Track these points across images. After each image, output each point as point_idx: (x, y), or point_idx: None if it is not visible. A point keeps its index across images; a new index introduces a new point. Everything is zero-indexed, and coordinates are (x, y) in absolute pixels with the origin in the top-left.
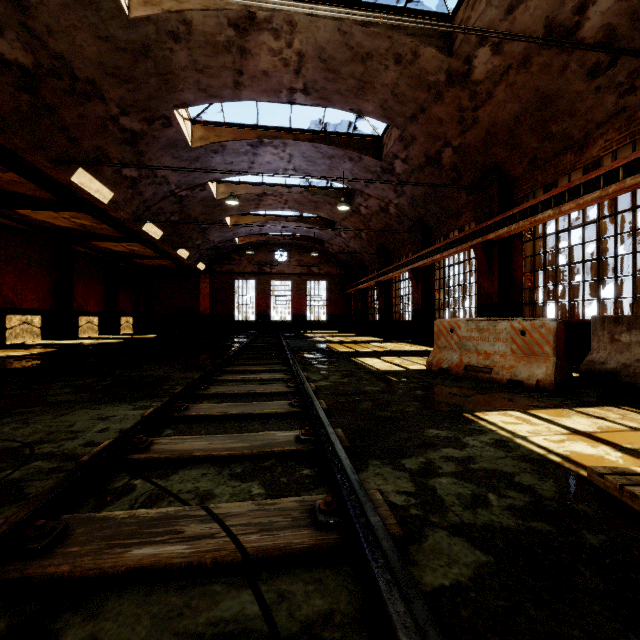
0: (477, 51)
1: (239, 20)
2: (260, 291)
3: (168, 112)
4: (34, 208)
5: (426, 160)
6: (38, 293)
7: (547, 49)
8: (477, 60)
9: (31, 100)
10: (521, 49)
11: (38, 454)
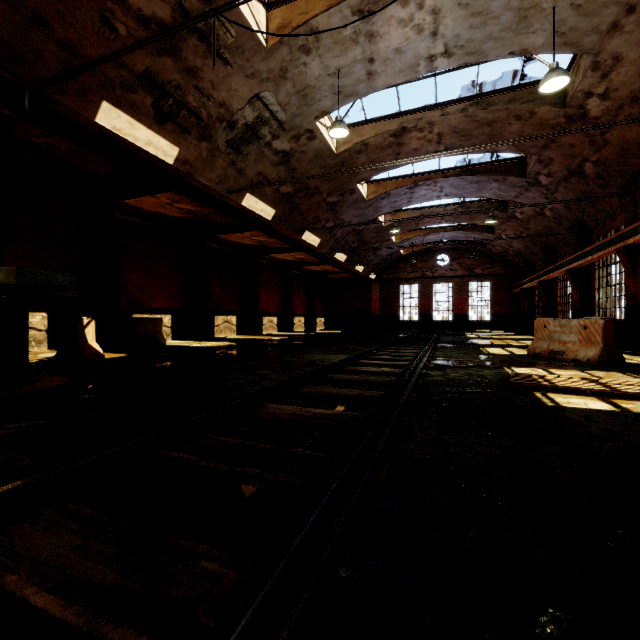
0: (586, 101)
1: (396, 132)
2: (422, 294)
3: (353, 186)
4: (278, 253)
5: (569, 173)
6: (275, 303)
7: None
8: (589, 106)
9: (290, 206)
10: (627, 94)
11: (325, 361)
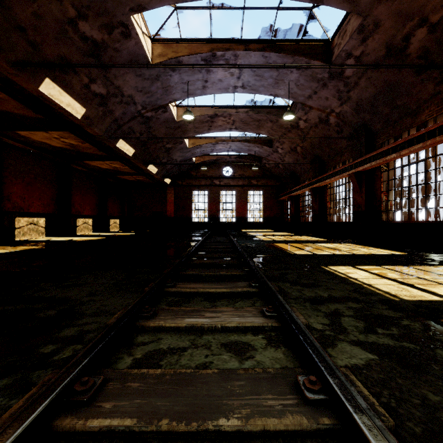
0: None
1: None
2: (211, 199)
3: (125, 18)
4: (29, 129)
5: (386, 52)
6: (43, 200)
7: None
8: None
9: None
10: None
11: None
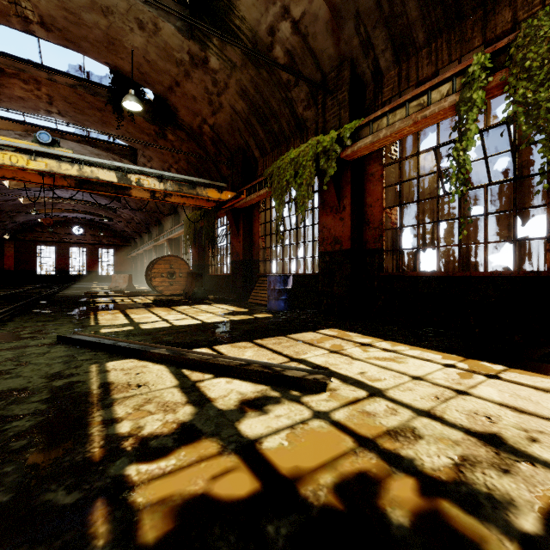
0: None
1: None
2: (60, 254)
3: None
4: None
5: (138, 208)
6: None
7: None
8: None
9: None
10: None
11: None
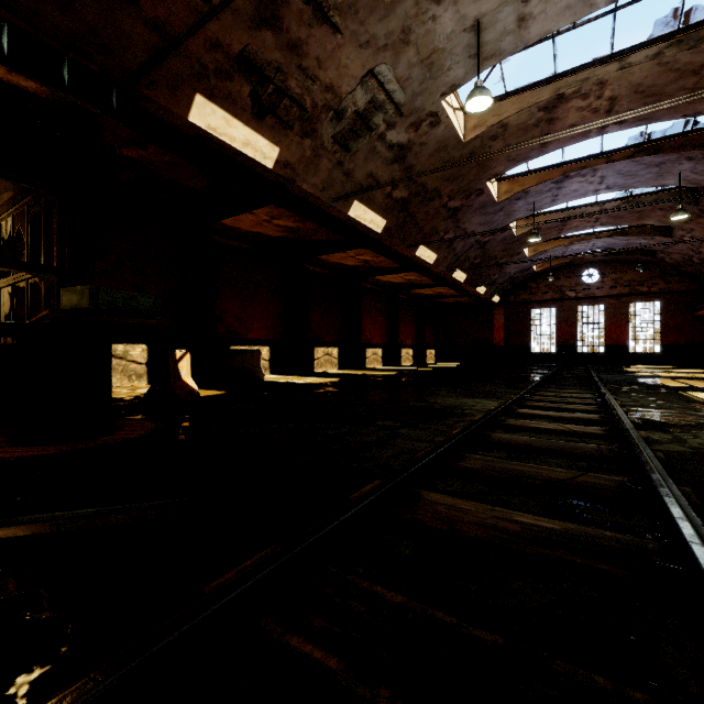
0: None
1: (548, 104)
2: (562, 319)
3: (481, 185)
4: (385, 274)
5: None
6: (380, 332)
7: None
8: None
9: (403, 215)
10: None
11: (465, 408)
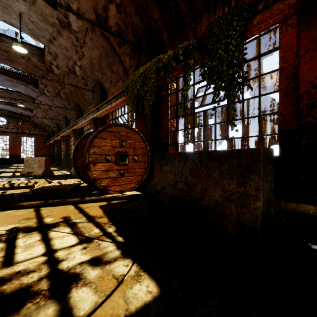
0: (52, 66)
1: None
2: None
3: None
4: None
5: (56, 94)
6: None
7: (71, 74)
8: (53, 68)
9: None
10: (65, 71)
11: None
